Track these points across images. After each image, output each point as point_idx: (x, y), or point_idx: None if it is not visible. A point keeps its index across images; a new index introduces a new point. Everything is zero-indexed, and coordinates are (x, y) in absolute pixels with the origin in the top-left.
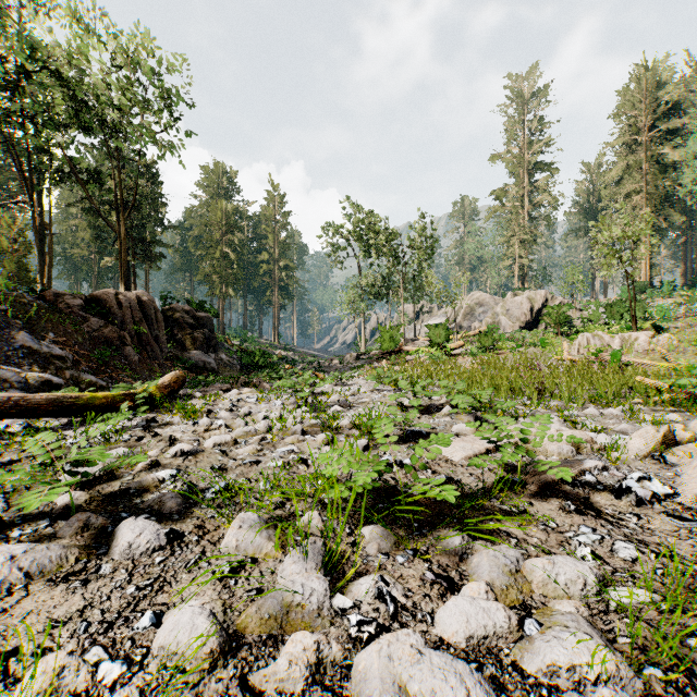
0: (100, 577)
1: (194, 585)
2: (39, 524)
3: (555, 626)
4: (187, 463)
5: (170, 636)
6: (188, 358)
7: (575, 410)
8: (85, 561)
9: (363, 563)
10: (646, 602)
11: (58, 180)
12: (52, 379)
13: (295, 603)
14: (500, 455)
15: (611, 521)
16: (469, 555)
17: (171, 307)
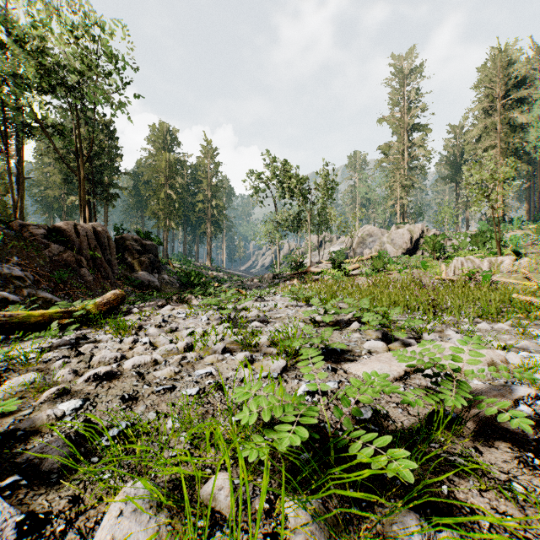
0: None
1: None
2: None
3: None
4: (99, 390)
5: None
6: (136, 278)
7: (474, 326)
8: None
9: None
10: None
11: (29, 132)
12: (9, 297)
13: None
14: (419, 378)
15: None
16: None
17: (122, 236)
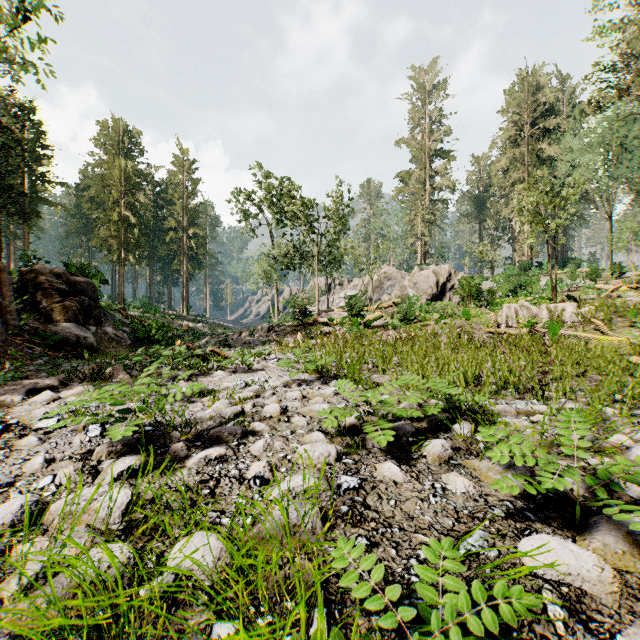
0: None
1: None
2: None
3: None
4: None
5: None
6: (54, 332)
7: None
8: None
9: None
10: None
11: None
12: None
13: None
14: None
15: None
16: None
17: (34, 269)
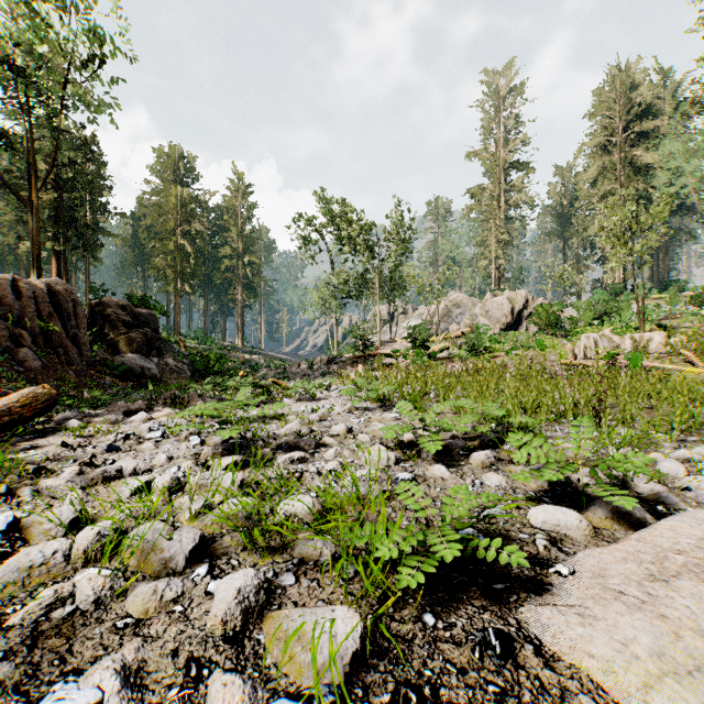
0: None
1: None
2: None
3: None
4: None
5: None
6: (121, 363)
7: None
8: None
9: None
10: None
11: None
12: None
13: None
14: None
15: None
16: None
17: (101, 301)
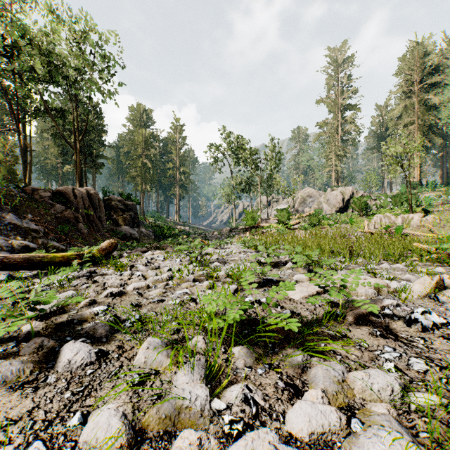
0: (47, 385)
1: (113, 391)
2: (9, 345)
3: (374, 425)
4: (115, 301)
5: (91, 433)
6: (120, 231)
7: (375, 265)
8: (37, 373)
9: (233, 374)
10: (439, 407)
11: (35, 115)
12: (29, 244)
13: (184, 406)
14: (326, 296)
15: (405, 342)
16: (308, 368)
17: (109, 198)
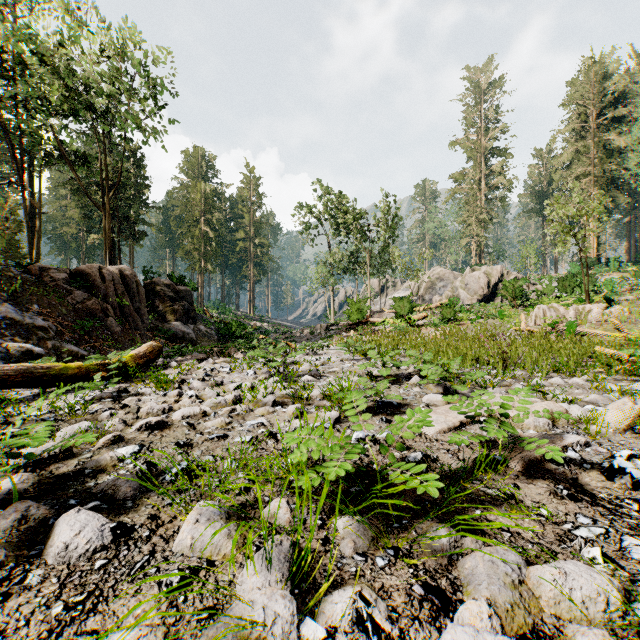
0: (25, 590)
1: (135, 601)
2: None
3: None
4: (152, 438)
5: None
6: (169, 329)
7: (543, 380)
8: (12, 566)
9: (337, 567)
10: None
11: (46, 161)
12: (33, 349)
13: (254, 635)
14: (474, 428)
15: (609, 508)
16: (459, 556)
17: (152, 281)
